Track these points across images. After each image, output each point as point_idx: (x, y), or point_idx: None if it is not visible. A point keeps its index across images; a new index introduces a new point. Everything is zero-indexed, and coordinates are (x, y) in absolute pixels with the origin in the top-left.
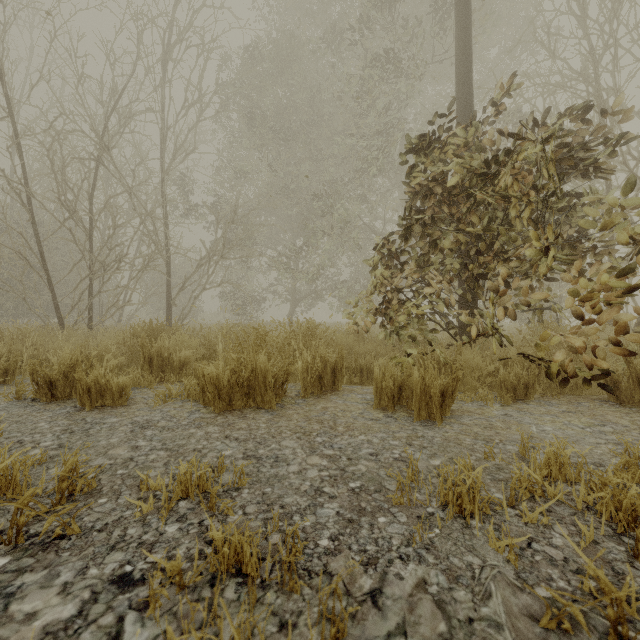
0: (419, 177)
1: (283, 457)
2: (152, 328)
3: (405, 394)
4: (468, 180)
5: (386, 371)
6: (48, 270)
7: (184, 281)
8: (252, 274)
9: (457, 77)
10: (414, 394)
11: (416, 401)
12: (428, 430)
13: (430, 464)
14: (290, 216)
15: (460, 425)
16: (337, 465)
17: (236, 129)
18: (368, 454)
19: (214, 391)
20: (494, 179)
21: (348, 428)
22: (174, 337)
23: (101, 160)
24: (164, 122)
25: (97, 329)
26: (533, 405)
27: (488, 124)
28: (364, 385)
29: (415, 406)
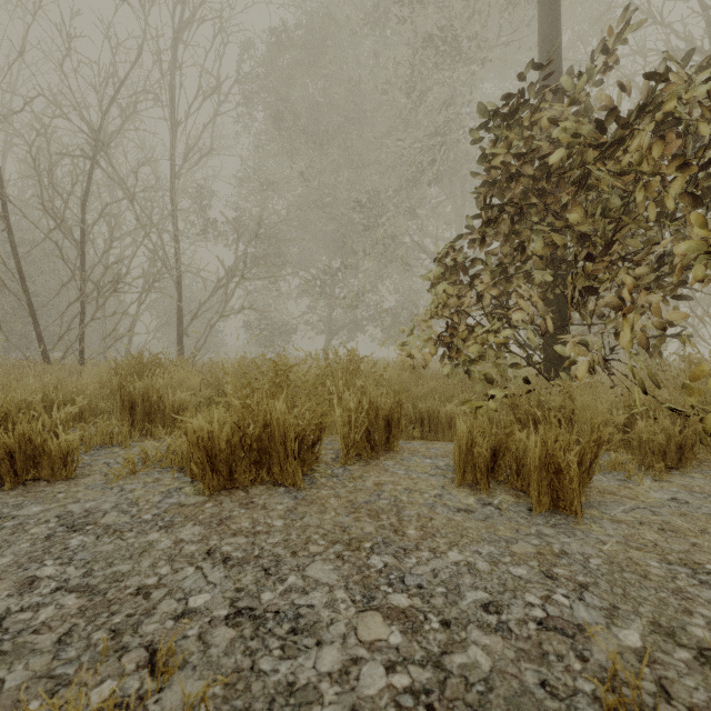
0: (501, 155)
1: (309, 616)
2: (142, 362)
3: (504, 463)
4: (567, 160)
5: (474, 426)
6: (28, 292)
7: (198, 307)
8: (281, 302)
9: (541, 38)
10: (532, 469)
11: (534, 480)
12: (566, 536)
13: (622, 644)
14: (325, 233)
15: (615, 524)
16: (423, 647)
17: (262, 131)
18: (479, 607)
19: (203, 459)
20: (616, 148)
21: (424, 531)
22: (169, 374)
23: (95, 158)
24: (174, 116)
25: (93, 364)
26: (702, 479)
27: (594, 84)
28: (426, 440)
29: (533, 489)
